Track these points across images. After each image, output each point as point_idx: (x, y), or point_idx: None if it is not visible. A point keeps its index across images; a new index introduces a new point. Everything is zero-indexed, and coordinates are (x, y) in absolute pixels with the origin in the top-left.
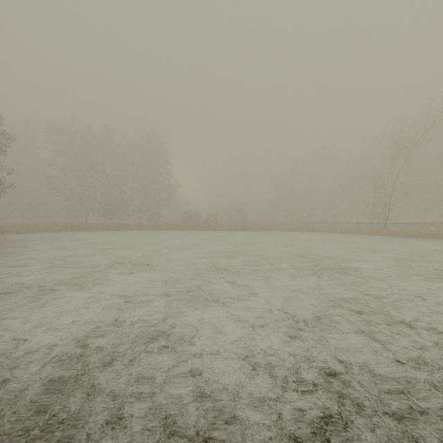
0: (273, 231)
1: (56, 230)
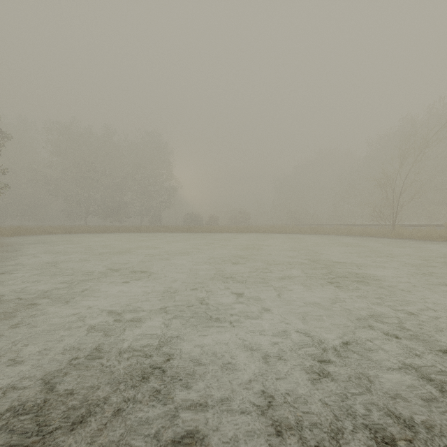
0: (277, 234)
1: (54, 233)
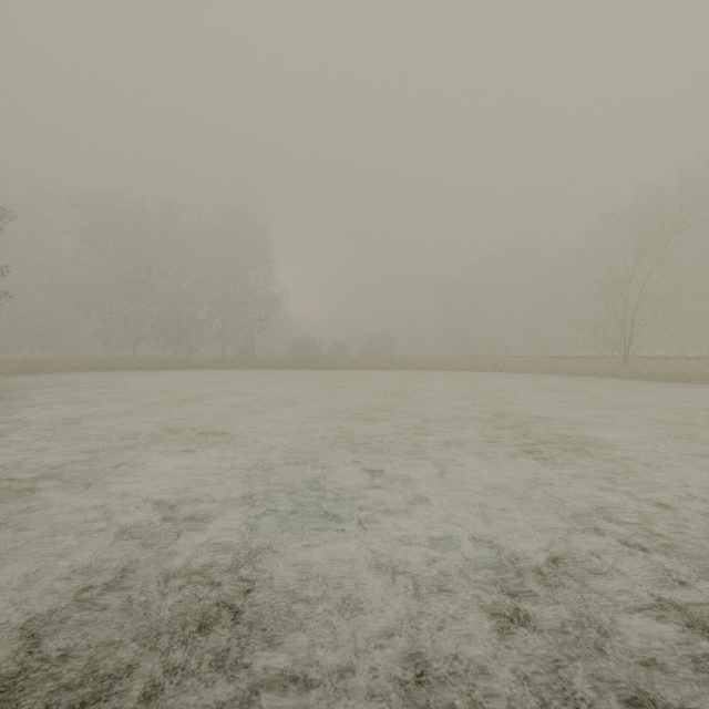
0: (440, 371)
1: (83, 370)
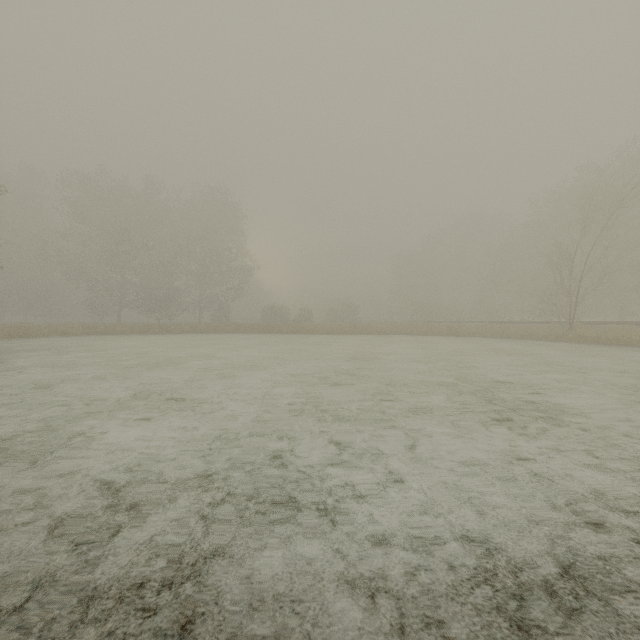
0: (398, 335)
1: (69, 334)
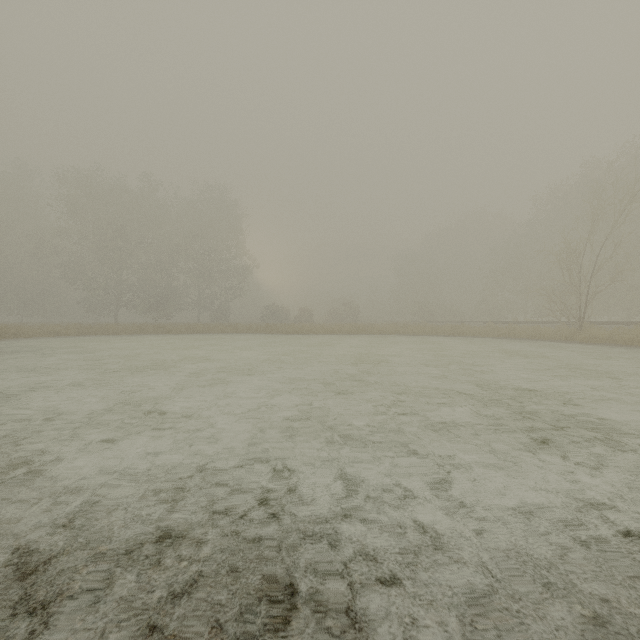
0: (401, 335)
1: (62, 334)
